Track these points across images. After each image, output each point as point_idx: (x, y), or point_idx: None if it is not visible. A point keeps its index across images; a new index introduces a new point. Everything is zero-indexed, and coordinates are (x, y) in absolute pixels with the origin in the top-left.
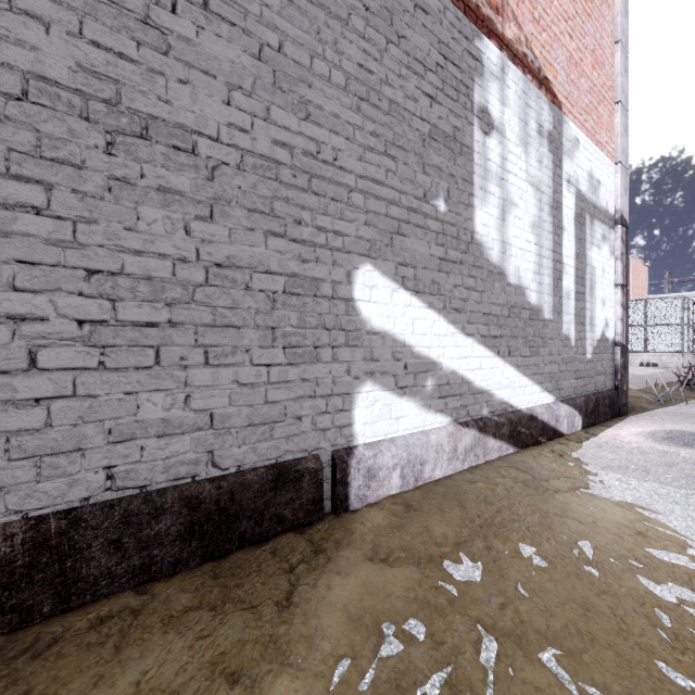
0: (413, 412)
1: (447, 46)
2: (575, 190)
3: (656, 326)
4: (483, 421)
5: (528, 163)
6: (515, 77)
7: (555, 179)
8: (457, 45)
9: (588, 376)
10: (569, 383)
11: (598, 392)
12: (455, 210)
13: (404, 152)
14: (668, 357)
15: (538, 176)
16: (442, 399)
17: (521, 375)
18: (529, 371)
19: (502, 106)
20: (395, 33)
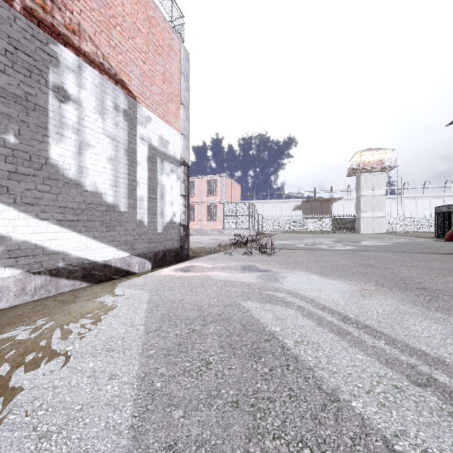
0: None
1: (19, 41)
2: (148, 144)
3: (240, 216)
4: (57, 270)
5: (105, 124)
6: (92, 74)
7: (130, 136)
8: (30, 43)
9: (159, 241)
10: (143, 246)
11: (167, 249)
12: (28, 143)
13: None
14: (244, 231)
15: (114, 132)
16: (12, 258)
17: (99, 242)
18: (106, 240)
19: (79, 88)
20: None
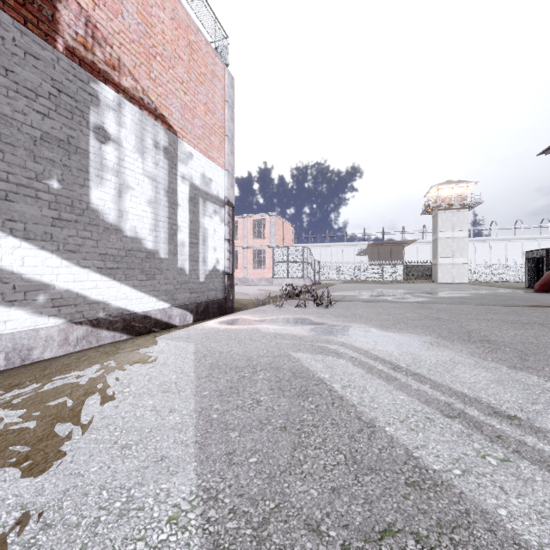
0: (23, 317)
1: (62, 83)
2: (189, 183)
3: (293, 262)
4: (98, 321)
5: (145, 164)
6: (132, 111)
7: (171, 175)
8: (72, 84)
9: (201, 291)
10: (184, 296)
11: (210, 301)
12: (70, 188)
13: (13, 147)
14: (298, 281)
15: (154, 172)
16: (56, 307)
17: (138, 291)
18: (146, 289)
19: (119, 127)
20: (3, 67)
